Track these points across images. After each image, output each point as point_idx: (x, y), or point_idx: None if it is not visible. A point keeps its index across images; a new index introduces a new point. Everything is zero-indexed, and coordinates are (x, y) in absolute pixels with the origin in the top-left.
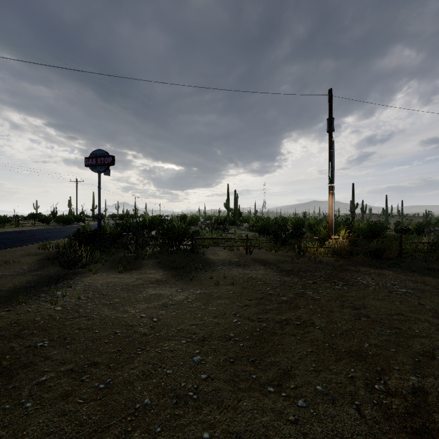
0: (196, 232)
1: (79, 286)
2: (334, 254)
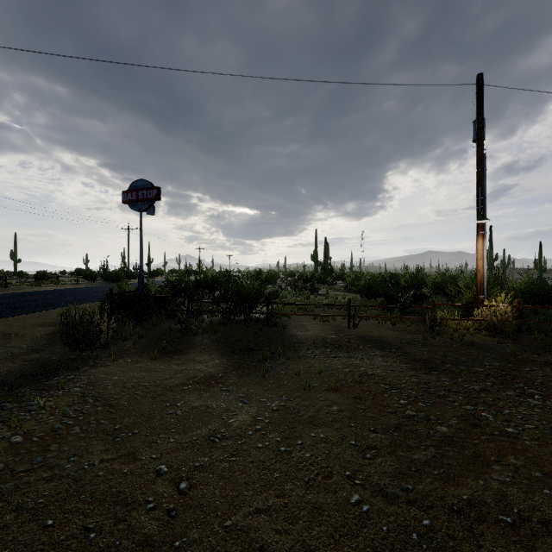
0: (274, 293)
1: (78, 386)
2: (489, 331)
